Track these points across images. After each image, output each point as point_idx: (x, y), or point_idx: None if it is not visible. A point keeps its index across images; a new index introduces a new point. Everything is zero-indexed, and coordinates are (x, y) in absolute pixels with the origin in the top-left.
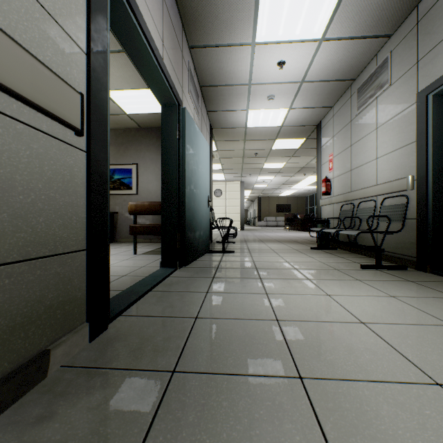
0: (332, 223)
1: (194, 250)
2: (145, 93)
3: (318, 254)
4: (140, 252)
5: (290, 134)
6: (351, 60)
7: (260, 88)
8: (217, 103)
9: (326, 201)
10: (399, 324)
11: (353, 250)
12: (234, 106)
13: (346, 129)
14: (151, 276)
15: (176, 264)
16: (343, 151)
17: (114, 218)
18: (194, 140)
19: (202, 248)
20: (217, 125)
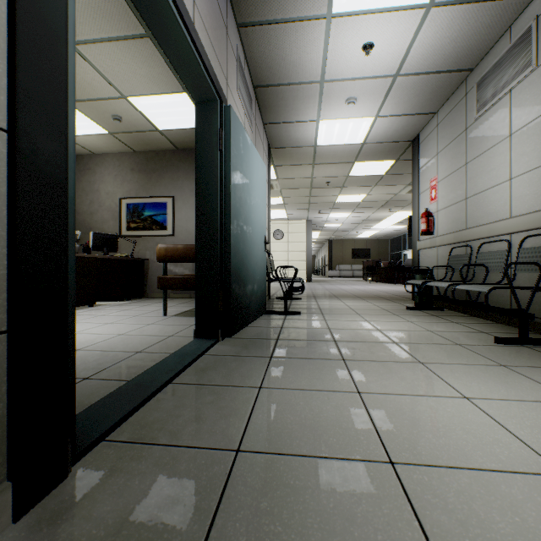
0: (436, 273)
1: (243, 313)
2: (180, 100)
3: (420, 317)
4: (174, 312)
5: (374, 154)
6: (470, 38)
7: (336, 87)
8: (277, 111)
9: (426, 243)
10: None
11: (470, 312)
12: (301, 116)
13: (458, 141)
14: (177, 354)
15: (216, 334)
16: (453, 172)
17: (144, 266)
18: (243, 156)
19: (256, 309)
20: (276, 144)
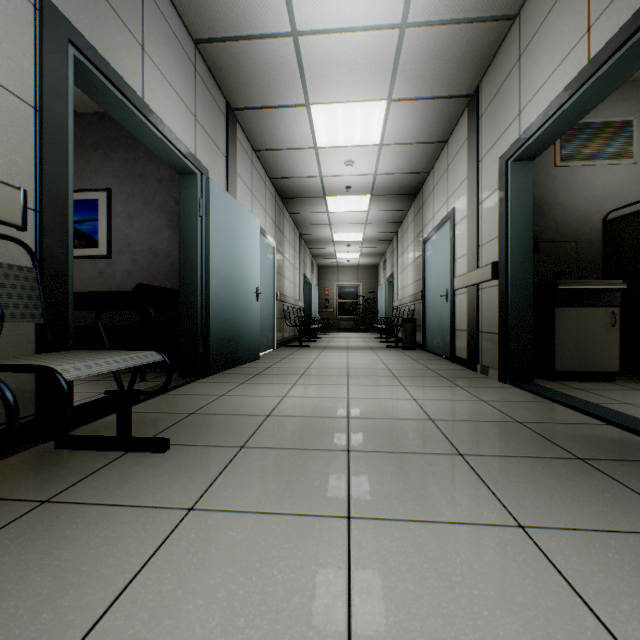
0: None
1: None
2: None
3: None
4: None
5: None
6: None
7: None
8: None
9: None
10: (326, 384)
11: None
12: None
13: None
14: (619, 414)
15: None
16: None
17: None
18: None
19: None
20: None
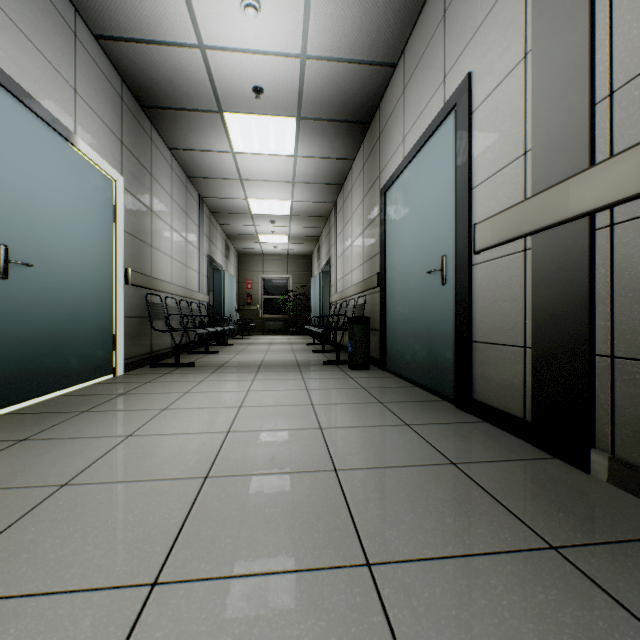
0: None
1: None
2: None
3: None
4: None
5: None
6: None
7: None
8: None
9: None
10: None
11: None
12: None
13: None
14: None
15: None
16: None
17: None
18: None
19: None
20: None
